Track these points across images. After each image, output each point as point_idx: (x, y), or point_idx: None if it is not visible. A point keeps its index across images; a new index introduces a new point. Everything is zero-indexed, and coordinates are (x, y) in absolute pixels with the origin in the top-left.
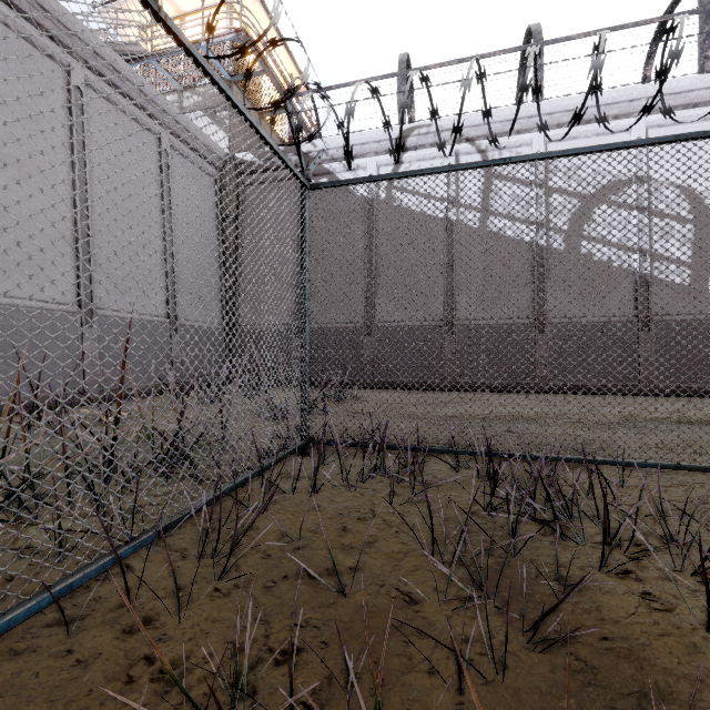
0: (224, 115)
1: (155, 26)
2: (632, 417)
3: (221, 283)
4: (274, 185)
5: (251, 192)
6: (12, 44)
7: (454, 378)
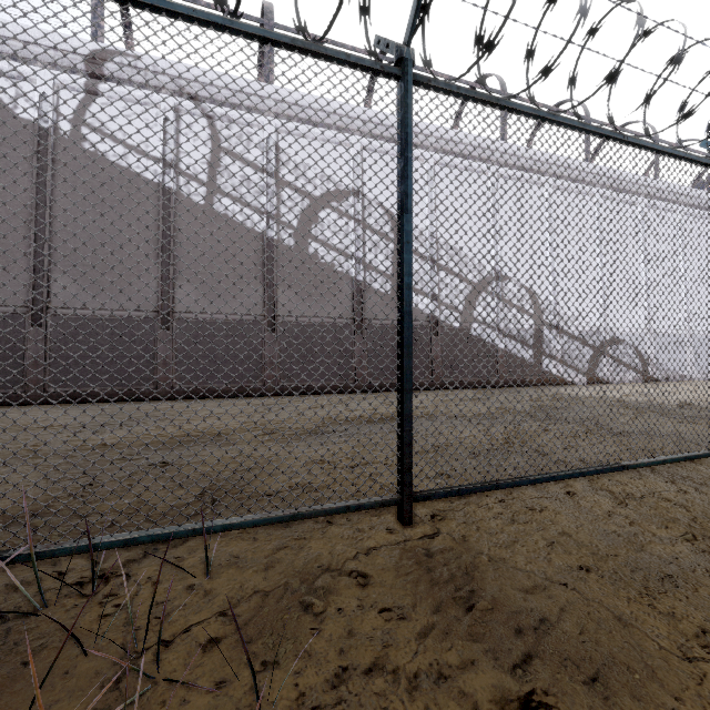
0: None
1: None
2: (331, 420)
3: None
4: None
5: None
6: None
7: (170, 384)
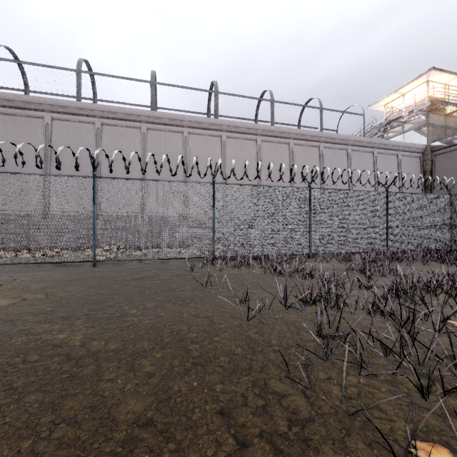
0: (429, 198)
1: (420, 195)
2: None
3: (428, 221)
4: (452, 153)
5: (439, 158)
6: (362, 155)
7: None
